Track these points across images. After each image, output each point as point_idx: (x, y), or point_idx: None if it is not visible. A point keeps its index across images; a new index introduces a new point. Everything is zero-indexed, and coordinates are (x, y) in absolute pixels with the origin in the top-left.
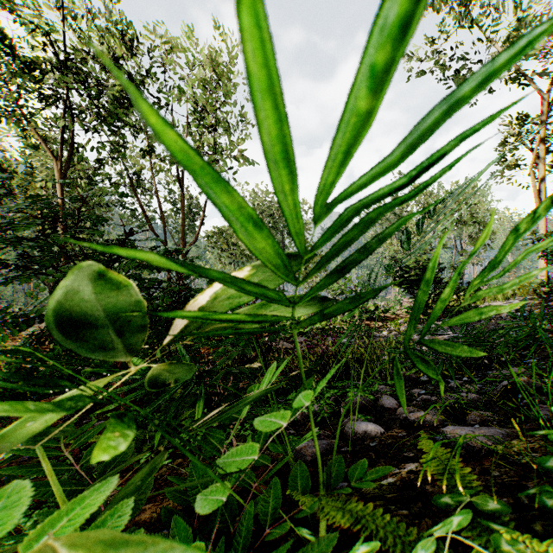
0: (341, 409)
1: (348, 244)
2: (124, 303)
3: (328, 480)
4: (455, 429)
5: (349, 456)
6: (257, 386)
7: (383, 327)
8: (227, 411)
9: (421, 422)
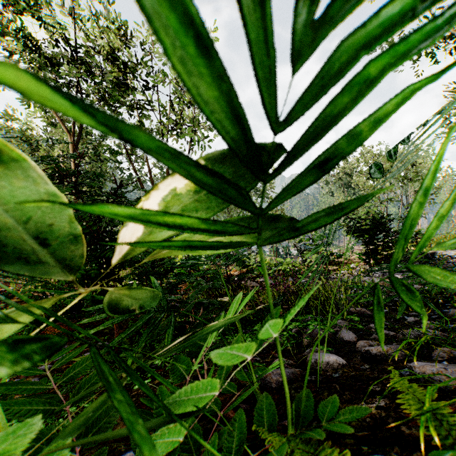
0: (303, 341)
1: (334, 122)
2: (33, 194)
3: (296, 417)
4: (424, 365)
5: (313, 386)
6: (224, 316)
7: (337, 270)
8: (191, 339)
9: (396, 359)
